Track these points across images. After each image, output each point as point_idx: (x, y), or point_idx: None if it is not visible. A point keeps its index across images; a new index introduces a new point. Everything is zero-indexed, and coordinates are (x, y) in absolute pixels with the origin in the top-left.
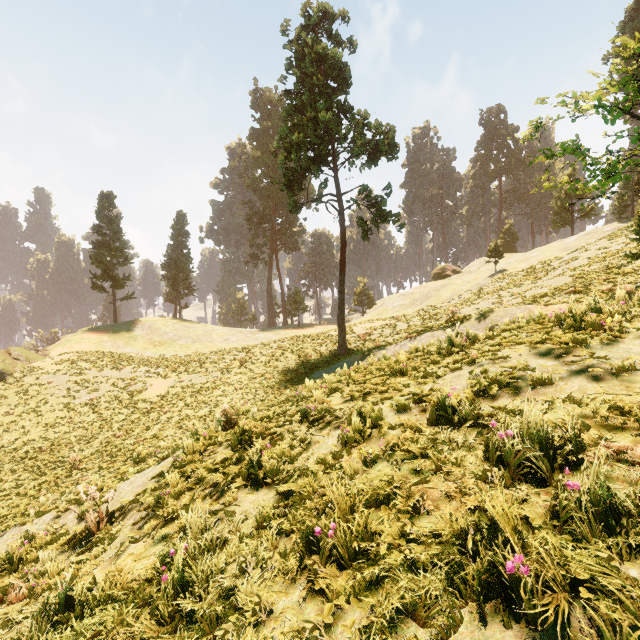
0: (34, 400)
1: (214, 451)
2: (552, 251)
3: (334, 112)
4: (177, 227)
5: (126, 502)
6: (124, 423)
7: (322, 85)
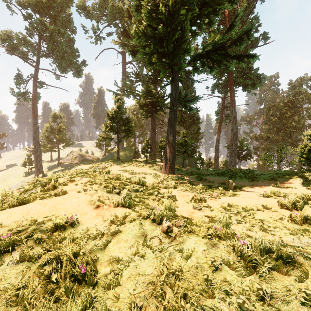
0: None
1: None
2: None
3: None
4: None
5: None
6: None
7: None
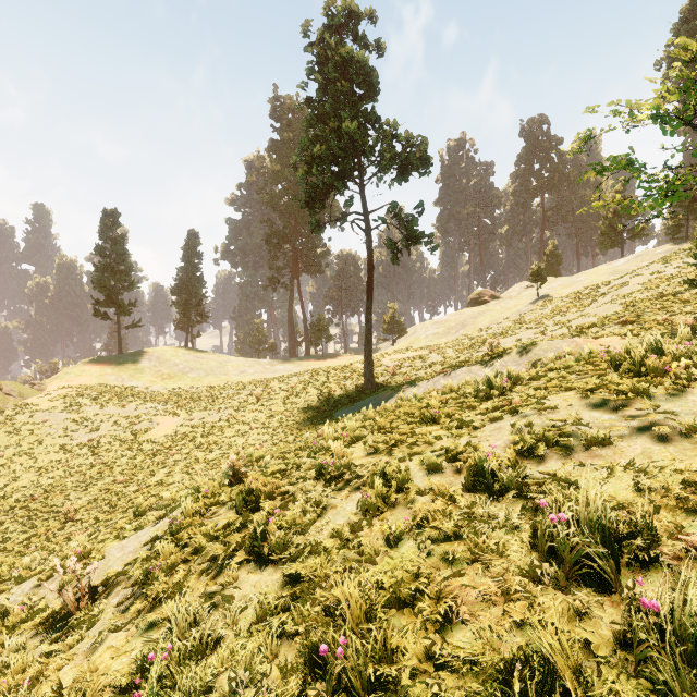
0: (27, 441)
1: (217, 512)
2: (600, 275)
3: (360, 122)
4: (189, 248)
5: (113, 574)
6: (126, 467)
7: (347, 92)
